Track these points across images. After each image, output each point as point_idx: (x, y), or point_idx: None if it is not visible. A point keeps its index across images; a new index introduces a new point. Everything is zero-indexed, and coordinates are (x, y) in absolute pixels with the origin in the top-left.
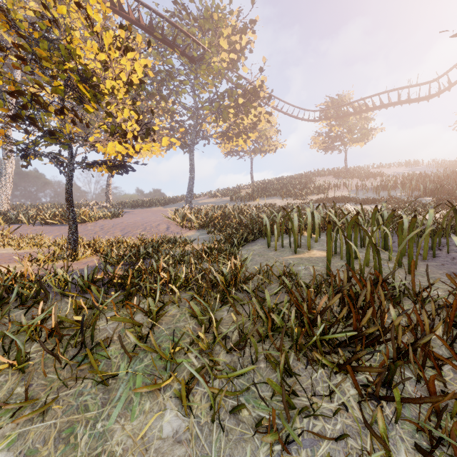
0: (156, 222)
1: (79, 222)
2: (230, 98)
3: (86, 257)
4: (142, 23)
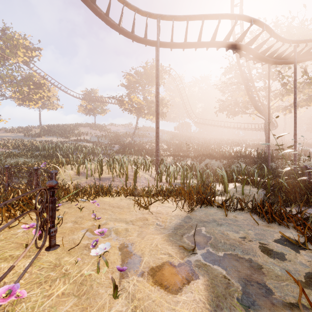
0: None
1: None
2: (25, 84)
3: None
4: None
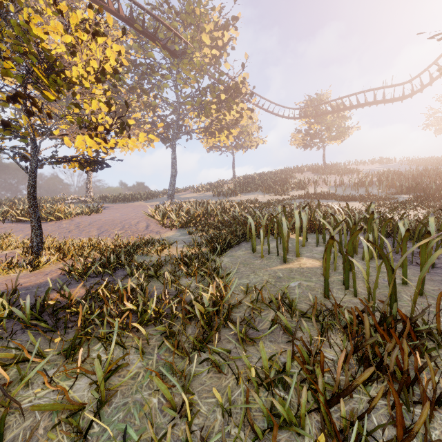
0: (136, 219)
1: (54, 219)
2: (212, 93)
3: (52, 264)
4: (122, 15)
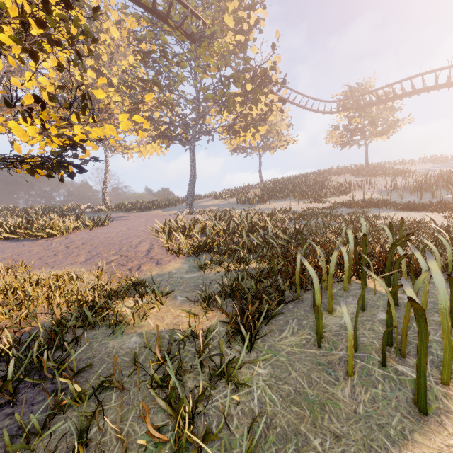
0: (140, 237)
1: (45, 236)
2: (236, 83)
3: None
4: None
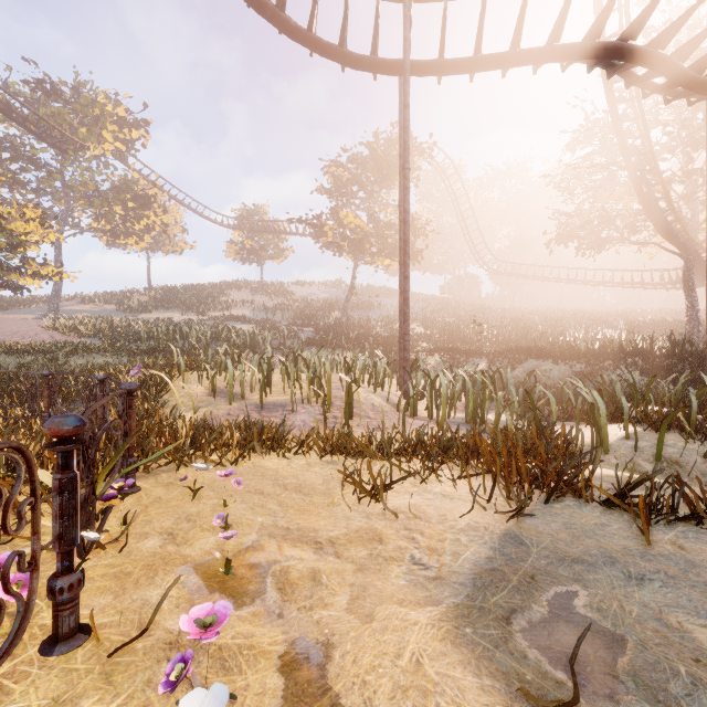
0: (31, 332)
1: None
2: (116, 200)
3: None
4: None
